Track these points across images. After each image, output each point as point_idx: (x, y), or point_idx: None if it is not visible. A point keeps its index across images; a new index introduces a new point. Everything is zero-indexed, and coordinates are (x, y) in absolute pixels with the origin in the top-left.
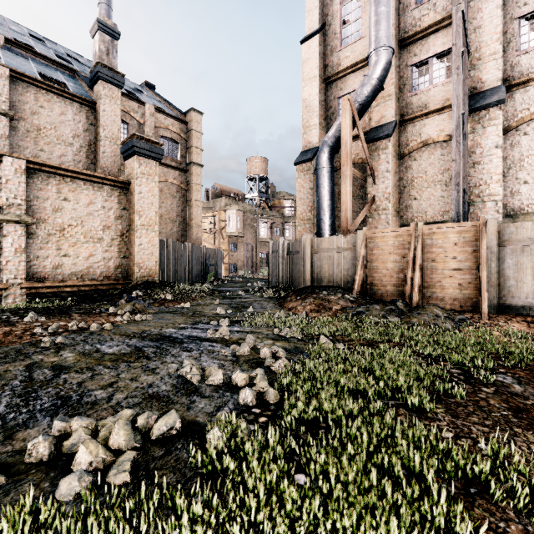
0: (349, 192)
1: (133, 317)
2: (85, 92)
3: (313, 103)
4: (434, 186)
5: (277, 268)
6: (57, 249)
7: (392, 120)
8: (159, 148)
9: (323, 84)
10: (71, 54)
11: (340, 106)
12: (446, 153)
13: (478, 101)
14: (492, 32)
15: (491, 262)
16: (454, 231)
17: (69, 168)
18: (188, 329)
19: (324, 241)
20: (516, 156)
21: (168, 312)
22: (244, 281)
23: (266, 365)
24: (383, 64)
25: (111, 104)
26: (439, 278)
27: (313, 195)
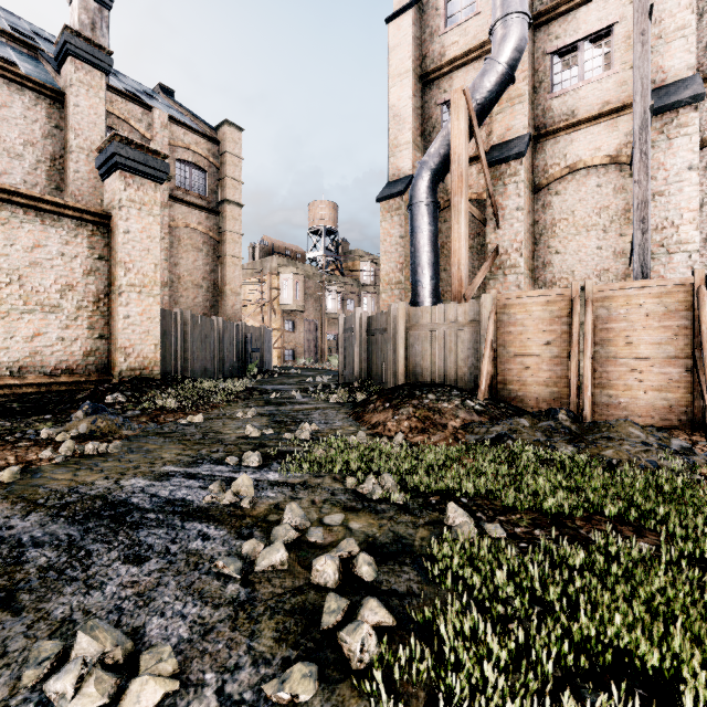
0: (464, 236)
1: (80, 448)
2: (50, 79)
3: (404, 111)
4: (586, 233)
5: (351, 355)
6: None
7: (524, 133)
8: (161, 160)
9: (419, 84)
10: (41, 34)
11: (444, 116)
12: (605, 182)
13: (660, 99)
14: None
15: None
16: (648, 294)
17: None
18: (174, 478)
19: (426, 312)
20: None
21: (159, 434)
22: (304, 374)
23: (325, 625)
24: (515, 41)
25: (89, 96)
26: (621, 372)
27: (404, 247)
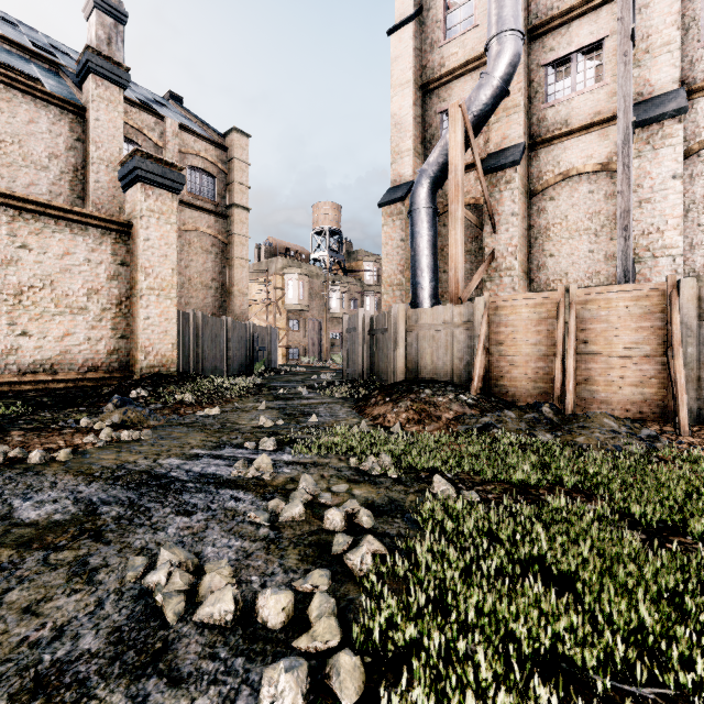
0: (460, 242)
1: (117, 435)
2: (71, 94)
3: (405, 120)
4: (578, 237)
5: (354, 353)
6: (9, 325)
7: (519, 142)
8: (177, 172)
9: (419, 93)
10: (58, 46)
11: (444, 124)
12: (596, 189)
13: (646, 111)
14: (666, 12)
15: (686, 344)
16: (626, 297)
17: (29, 197)
18: (203, 458)
19: (424, 314)
20: (699, 193)
21: (182, 424)
22: (308, 372)
23: (335, 552)
24: (509, 56)
25: (108, 111)
26: (602, 369)
27: (405, 250)
